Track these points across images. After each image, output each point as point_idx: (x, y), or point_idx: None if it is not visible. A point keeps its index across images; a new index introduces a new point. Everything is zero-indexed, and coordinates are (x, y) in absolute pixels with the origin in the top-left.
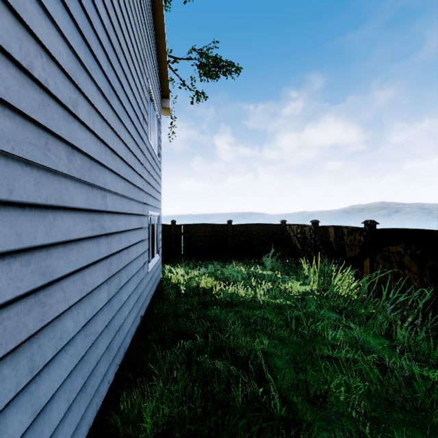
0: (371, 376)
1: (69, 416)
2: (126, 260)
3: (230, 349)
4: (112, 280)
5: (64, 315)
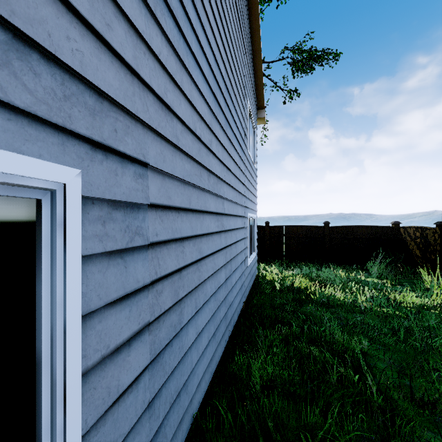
0: None
1: (208, 348)
2: (235, 252)
3: (326, 342)
4: (227, 265)
5: (206, 281)
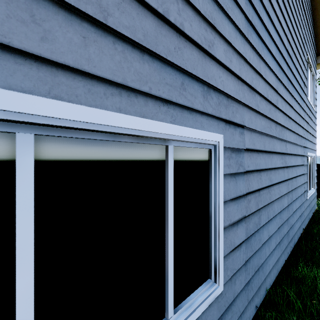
0: None
1: (275, 251)
2: (295, 185)
3: None
4: (288, 194)
5: (274, 202)
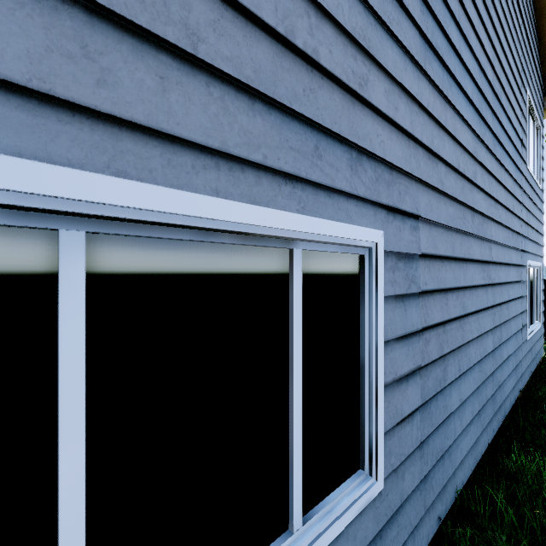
0: None
1: (472, 426)
2: (506, 315)
3: None
4: (495, 331)
5: (469, 344)
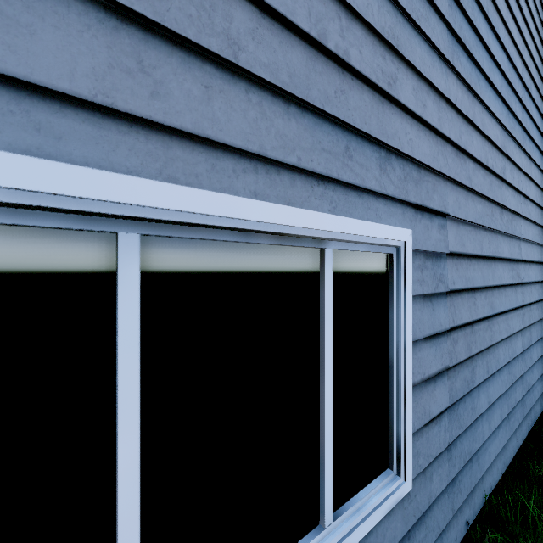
0: None
1: (500, 430)
2: (536, 316)
3: None
4: (524, 332)
5: (498, 345)
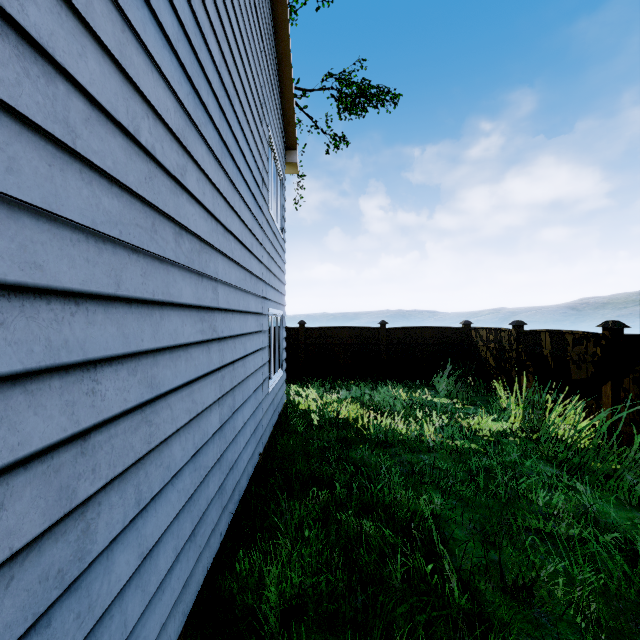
0: (611, 566)
1: (177, 568)
2: (242, 374)
3: (385, 507)
4: (225, 400)
5: (172, 440)
